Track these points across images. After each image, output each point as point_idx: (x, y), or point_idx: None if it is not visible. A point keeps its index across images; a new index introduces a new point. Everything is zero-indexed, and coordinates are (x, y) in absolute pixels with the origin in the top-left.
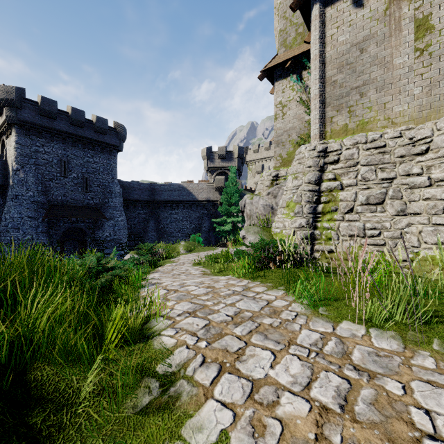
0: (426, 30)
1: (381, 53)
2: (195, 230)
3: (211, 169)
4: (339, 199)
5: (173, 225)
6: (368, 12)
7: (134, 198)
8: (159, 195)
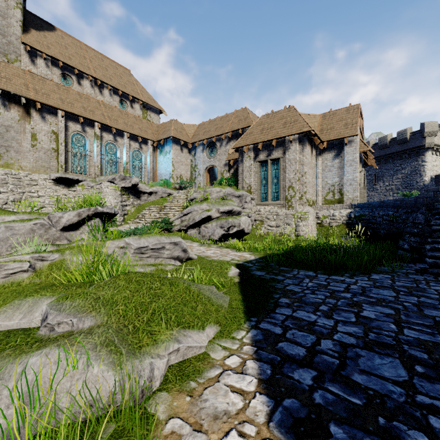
0: (35, 139)
1: (17, 137)
2: None
3: None
4: None
5: None
6: (11, 115)
7: None
8: None
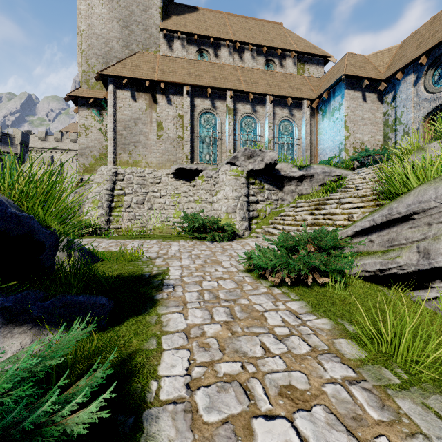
0: (161, 128)
1: (144, 130)
2: None
3: None
4: (124, 200)
5: None
6: (139, 106)
7: None
8: None
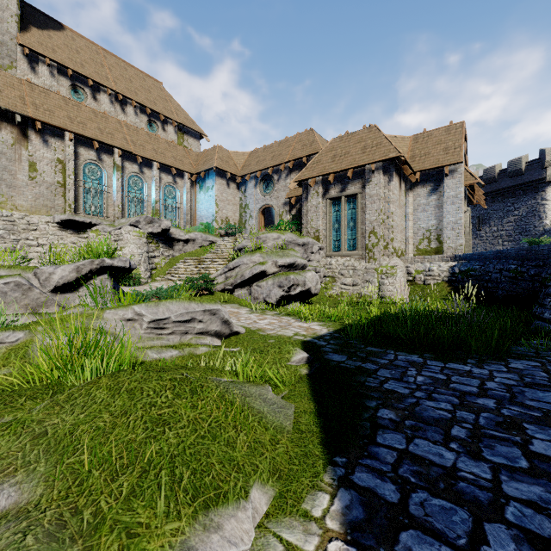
0: (35, 169)
1: (10, 167)
2: None
3: None
4: None
5: None
6: (2, 138)
7: None
8: None
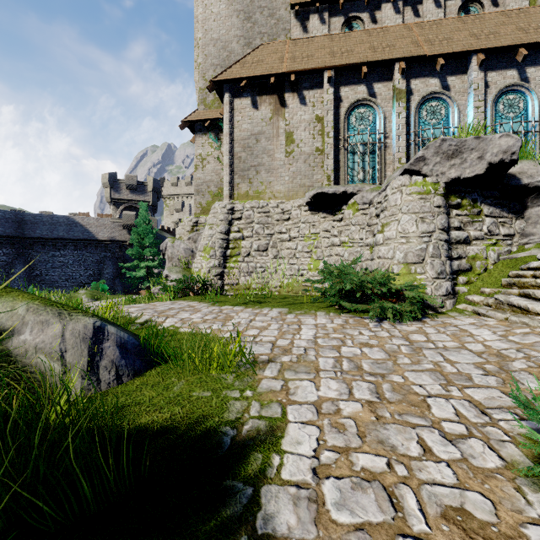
0: (291, 141)
1: (269, 147)
2: (94, 278)
3: (116, 201)
4: (241, 246)
5: (57, 271)
6: (261, 115)
7: None
8: (34, 229)
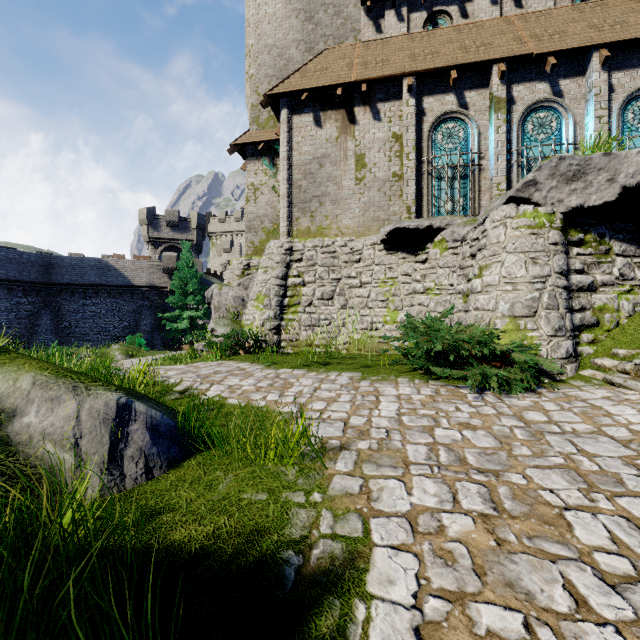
0: (362, 165)
1: (335, 172)
2: (130, 330)
3: (154, 240)
4: (302, 294)
5: (88, 322)
6: (326, 134)
7: (8, 276)
8: (62, 274)
